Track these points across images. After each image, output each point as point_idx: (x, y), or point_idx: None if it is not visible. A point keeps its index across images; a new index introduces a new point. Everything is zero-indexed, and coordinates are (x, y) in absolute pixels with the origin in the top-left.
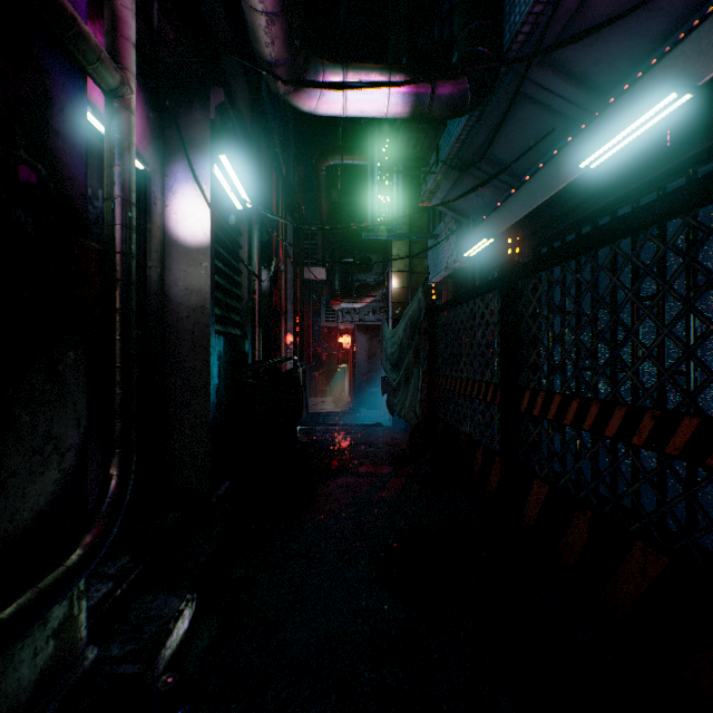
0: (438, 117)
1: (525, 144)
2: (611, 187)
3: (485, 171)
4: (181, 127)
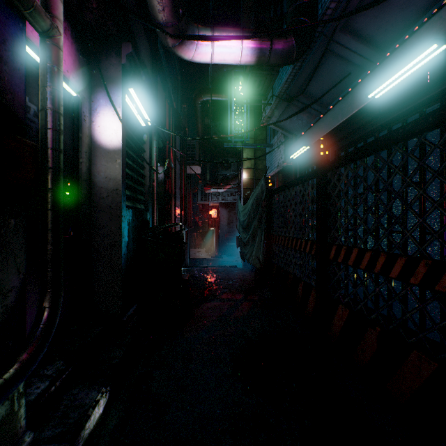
0: (274, 64)
1: (330, 84)
2: (388, 111)
3: (303, 102)
4: (102, 69)
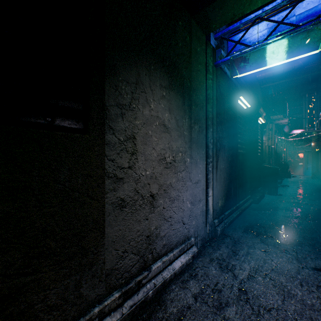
0: None
1: None
2: None
3: None
4: None
